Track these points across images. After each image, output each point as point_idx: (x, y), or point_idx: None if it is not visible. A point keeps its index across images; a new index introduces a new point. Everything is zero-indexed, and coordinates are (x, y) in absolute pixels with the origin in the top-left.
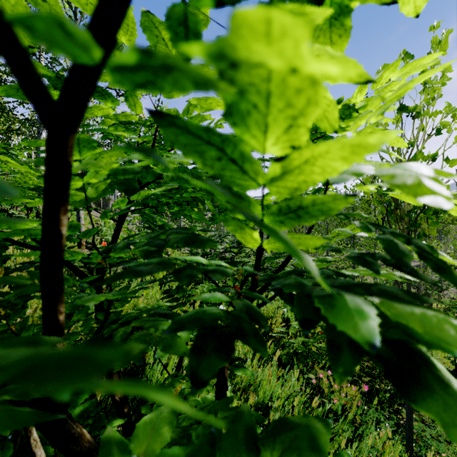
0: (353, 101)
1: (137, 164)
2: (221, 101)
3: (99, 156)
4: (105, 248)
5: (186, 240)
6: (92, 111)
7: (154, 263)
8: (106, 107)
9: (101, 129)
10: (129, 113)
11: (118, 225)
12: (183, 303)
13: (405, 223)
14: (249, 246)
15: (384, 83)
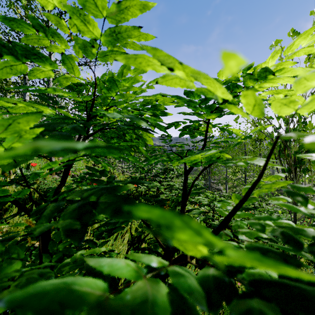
0: (266, 65)
1: (6, 154)
2: (151, 59)
3: (13, 122)
4: (36, 210)
5: (114, 208)
6: (34, 73)
7: (44, 306)
8: (46, 70)
9: (41, 90)
10: (69, 76)
11: (65, 170)
12: (122, 228)
13: (292, 160)
14: (190, 253)
15: (295, 49)
